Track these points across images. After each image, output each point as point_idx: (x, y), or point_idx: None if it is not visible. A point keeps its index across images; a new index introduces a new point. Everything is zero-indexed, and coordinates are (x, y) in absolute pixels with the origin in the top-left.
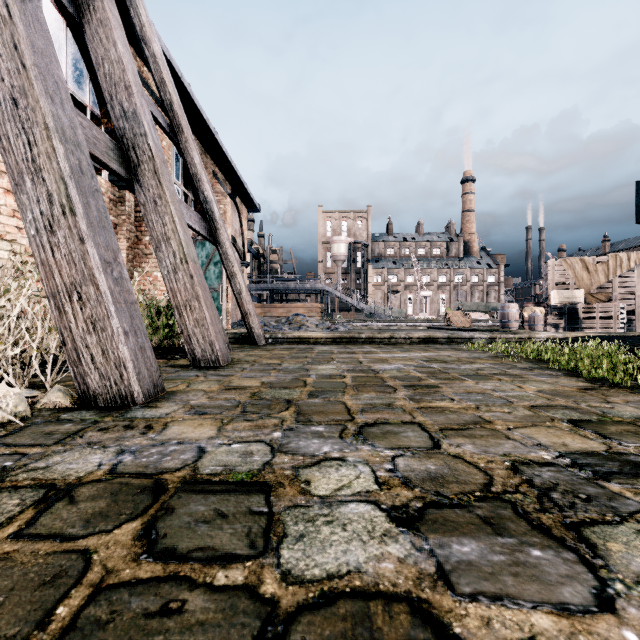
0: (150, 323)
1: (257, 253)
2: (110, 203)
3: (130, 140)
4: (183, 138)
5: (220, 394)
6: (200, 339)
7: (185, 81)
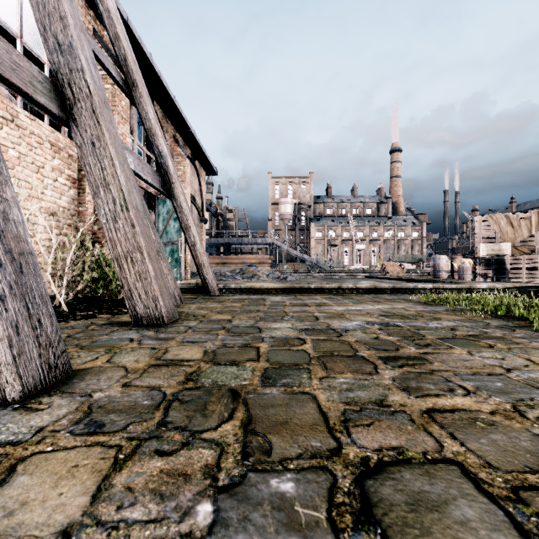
0: (99, 275)
1: (215, 212)
2: (69, 158)
3: (65, 75)
4: (137, 93)
5: (144, 376)
6: (142, 294)
7: (144, 47)
